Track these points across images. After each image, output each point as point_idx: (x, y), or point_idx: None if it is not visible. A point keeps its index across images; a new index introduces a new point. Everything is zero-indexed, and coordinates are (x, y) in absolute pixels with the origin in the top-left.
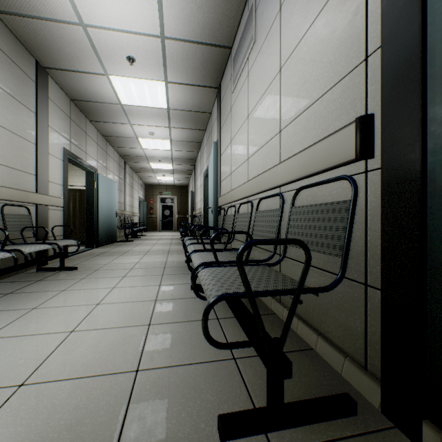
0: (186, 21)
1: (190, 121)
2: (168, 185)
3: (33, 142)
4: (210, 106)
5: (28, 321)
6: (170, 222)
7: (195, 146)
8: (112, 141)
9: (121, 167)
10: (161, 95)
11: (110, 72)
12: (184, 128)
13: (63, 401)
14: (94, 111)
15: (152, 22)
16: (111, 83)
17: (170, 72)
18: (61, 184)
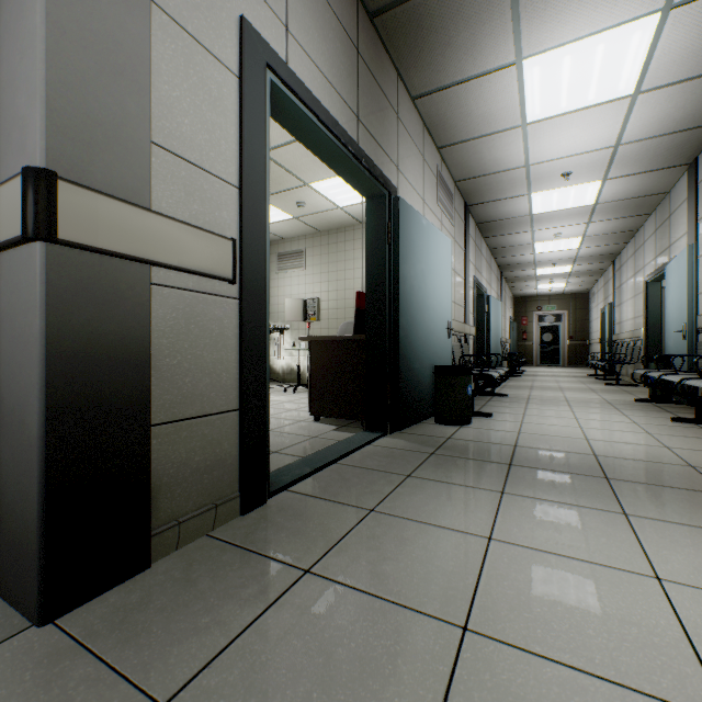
0: (654, 124)
1: (626, 209)
2: (550, 295)
3: (463, 278)
4: (669, 185)
5: (534, 419)
6: (554, 353)
7: (624, 236)
8: (497, 253)
9: (498, 280)
10: (589, 194)
11: (534, 191)
12: (611, 219)
13: (625, 447)
14: (494, 228)
15: (607, 139)
16: (529, 200)
17: (614, 170)
18: (471, 313)
